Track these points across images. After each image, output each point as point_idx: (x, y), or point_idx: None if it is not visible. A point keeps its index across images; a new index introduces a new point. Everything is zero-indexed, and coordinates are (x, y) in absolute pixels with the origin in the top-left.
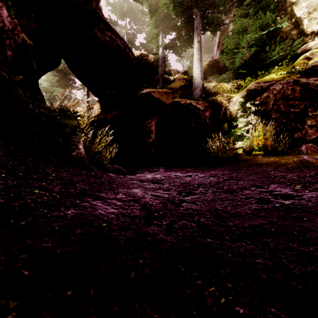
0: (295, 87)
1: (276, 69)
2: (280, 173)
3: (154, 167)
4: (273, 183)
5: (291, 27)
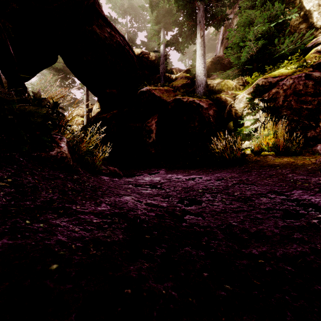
0: (308, 81)
1: (285, 63)
2: (301, 176)
3: (154, 168)
4: (295, 188)
5: (300, 20)
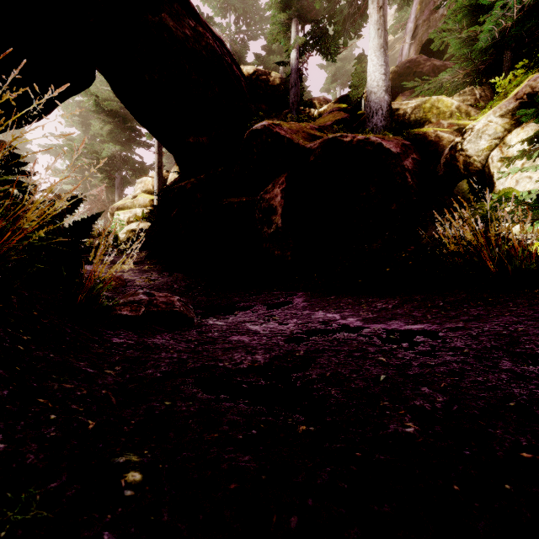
0: None
1: None
2: None
3: (279, 291)
4: None
5: None
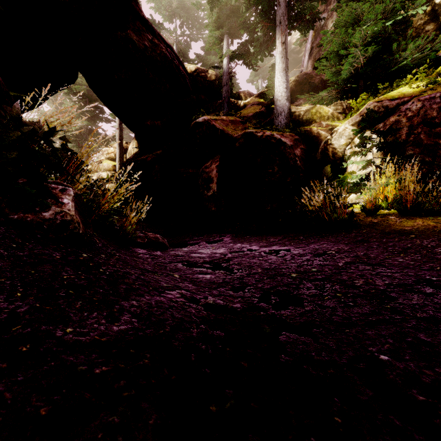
0: None
1: (408, 79)
2: None
3: (215, 234)
4: None
5: (426, 19)
